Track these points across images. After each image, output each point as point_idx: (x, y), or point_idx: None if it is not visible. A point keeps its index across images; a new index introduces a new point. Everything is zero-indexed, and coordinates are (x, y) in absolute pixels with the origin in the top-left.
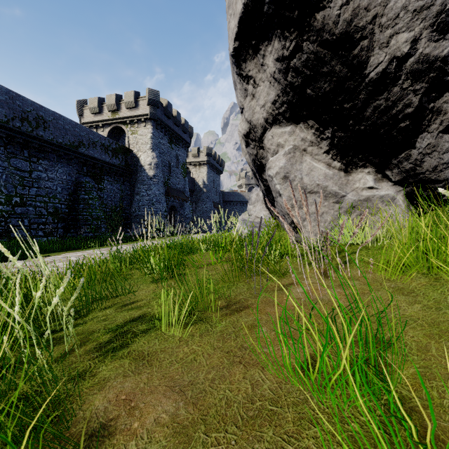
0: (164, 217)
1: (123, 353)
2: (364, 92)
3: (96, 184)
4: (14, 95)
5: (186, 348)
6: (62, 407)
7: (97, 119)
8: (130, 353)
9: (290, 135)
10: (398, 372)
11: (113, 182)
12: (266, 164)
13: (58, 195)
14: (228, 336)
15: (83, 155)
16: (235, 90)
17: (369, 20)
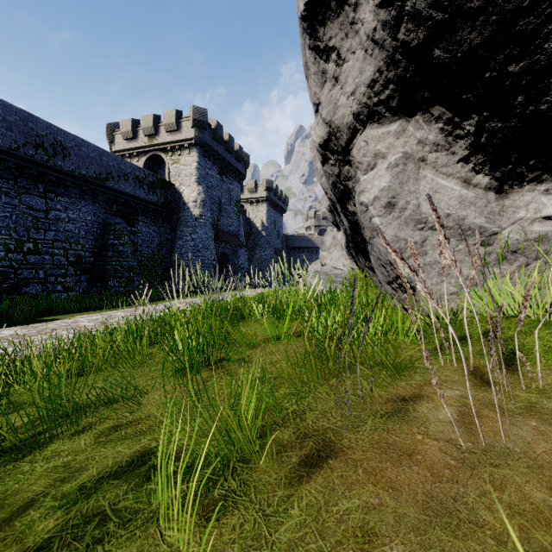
0: (213, 267)
1: None
2: None
3: (128, 226)
4: (26, 116)
5: None
6: None
7: (130, 146)
8: None
9: (398, 137)
10: None
11: (149, 223)
12: (357, 186)
13: (81, 240)
14: None
15: (112, 190)
16: (306, 78)
17: None
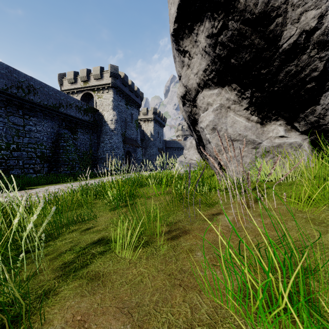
0: (122, 159)
1: (82, 273)
2: (278, 60)
3: (72, 135)
4: (12, 70)
5: (135, 270)
6: (26, 326)
7: (73, 87)
8: (88, 274)
9: (217, 96)
10: (325, 302)
11: (84, 133)
12: (199, 119)
13: (44, 143)
14: (169, 259)
15: (62, 113)
16: (174, 62)
17: (283, 1)
